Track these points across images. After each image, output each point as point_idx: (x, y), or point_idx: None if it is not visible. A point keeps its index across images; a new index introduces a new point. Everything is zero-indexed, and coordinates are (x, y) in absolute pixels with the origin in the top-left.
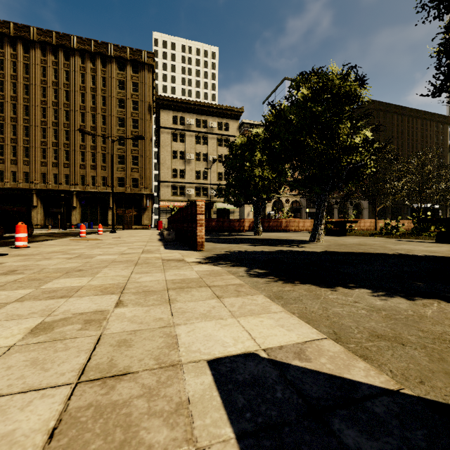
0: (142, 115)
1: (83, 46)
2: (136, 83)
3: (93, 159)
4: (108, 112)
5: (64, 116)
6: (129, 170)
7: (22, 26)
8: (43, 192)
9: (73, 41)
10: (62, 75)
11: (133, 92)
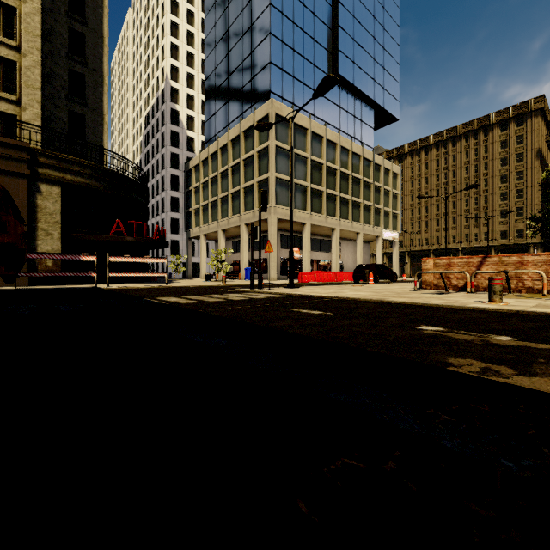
0: (528, 165)
1: (466, 128)
2: (520, 135)
3: (476, 219)
4: (490, 174)
5: (451, 190)
6: (511, 222)
7: (424, 138)
8: (436, 251)
9: (458, 129)
10: (450, 160)
11: (516, 146)
